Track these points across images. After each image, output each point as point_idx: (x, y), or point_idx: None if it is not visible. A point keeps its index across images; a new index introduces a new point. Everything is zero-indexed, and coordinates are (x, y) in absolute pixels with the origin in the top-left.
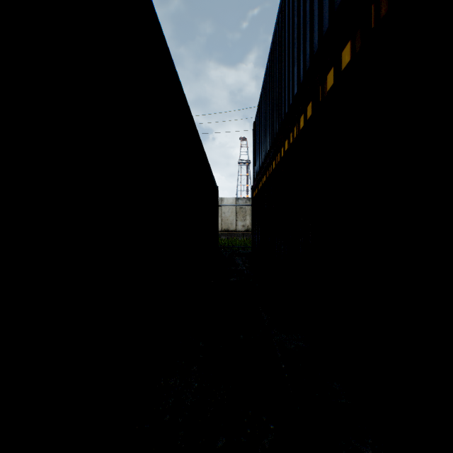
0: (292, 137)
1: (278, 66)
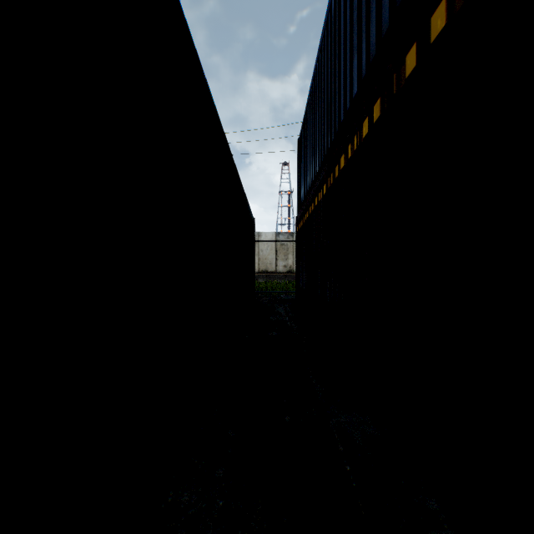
0: (351, 150)
1: (330, 65)
